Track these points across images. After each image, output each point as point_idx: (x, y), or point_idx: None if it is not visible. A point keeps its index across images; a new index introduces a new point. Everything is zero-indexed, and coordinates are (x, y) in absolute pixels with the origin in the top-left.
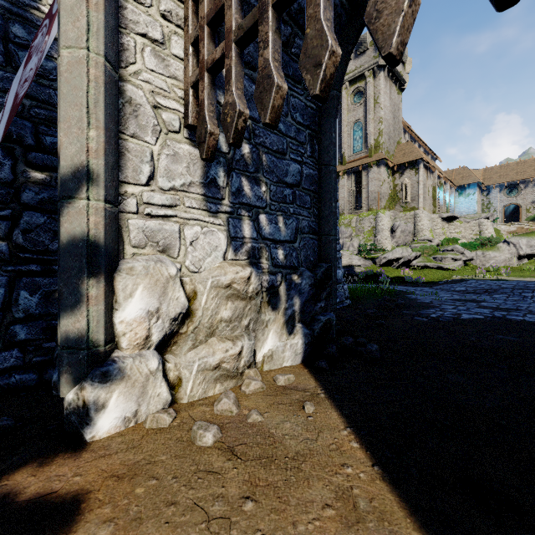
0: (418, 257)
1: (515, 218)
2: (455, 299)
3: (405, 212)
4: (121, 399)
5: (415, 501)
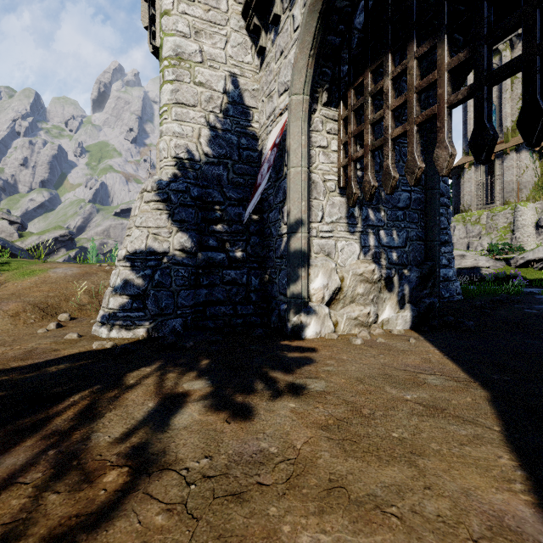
0: None
1: None
2: None
3: None
4: (315, 323)
5: (460, 363)
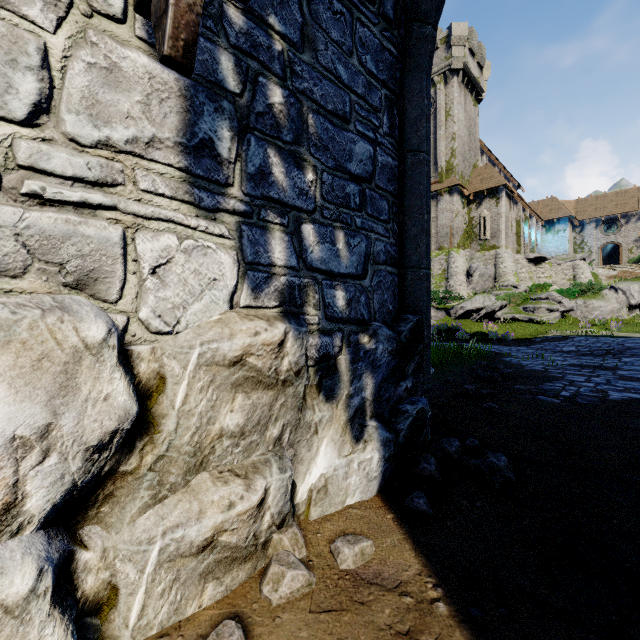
0: (504, 308)
1: (613, 260)
2: (575, 365)
3: (483, 252)
4: None
5: None
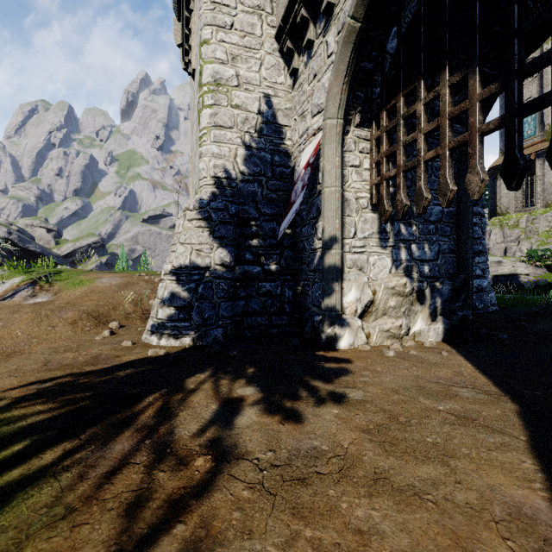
0: None
1: None
2: None
3: None
4: (348, 335)
5: (492, 377)
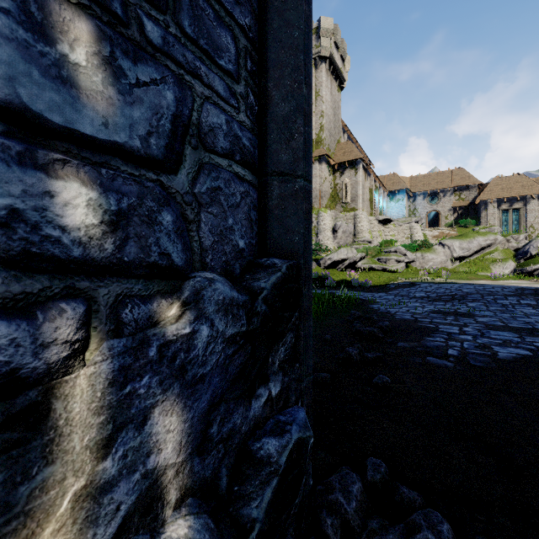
0: (363, 259)
1: (434, 224)
2: (436, 312)
3: (345, 213)
4: None
5: None
